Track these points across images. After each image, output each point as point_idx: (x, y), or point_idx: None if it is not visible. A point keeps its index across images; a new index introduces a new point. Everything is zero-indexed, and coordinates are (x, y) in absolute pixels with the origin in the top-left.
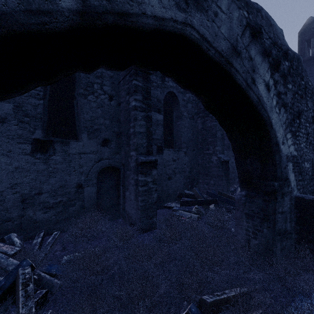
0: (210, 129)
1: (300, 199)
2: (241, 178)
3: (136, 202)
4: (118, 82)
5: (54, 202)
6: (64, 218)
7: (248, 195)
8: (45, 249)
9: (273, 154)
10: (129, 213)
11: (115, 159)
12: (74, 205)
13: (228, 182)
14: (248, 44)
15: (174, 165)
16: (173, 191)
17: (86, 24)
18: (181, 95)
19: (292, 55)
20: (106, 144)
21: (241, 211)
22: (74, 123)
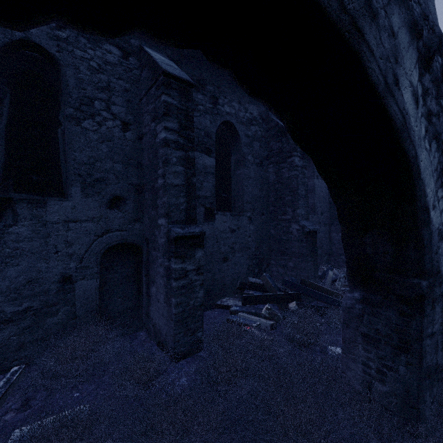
0: (288, 181)
1: None
2: (352, 269)
3: (167, 307)
4: (138, 100)
5: (15, 311)
6: (35, 339)
7: (366, 299)
8: None
9: (419, 228)
10: (156, 324)
11: (132, 231)
12: (56, 313)
13: (315, 264)
14: (389, 1)
15: (233, 238)
16: (231, 280)
17: None
18: (244, 128)
19: None
20: (116, 206)
21: (354, 328)
22: (58, 169)
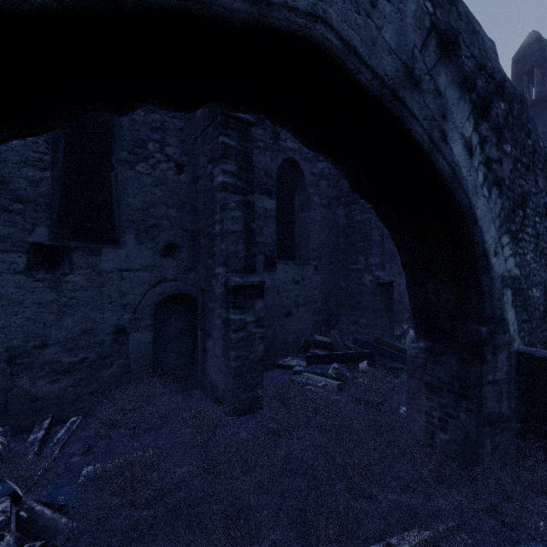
0: (360, 226)
1: (526, 357)
2: (417, 318)
3: (226, 361)
4: (193, 139)
5: (72, 361)
6: (90, 391)
7: (430, 348)
8: (50, 453)
9: (478, 274)
10: (213, 380)
11: (187, 281)
12: (111, 366)
13: (392, 321)
14: (435, 65)
15: (297, 291)
16: (295, 337)
17: (98, 3)
18: (309, 165)
19: (512, 90)
20: (170, 254)
21: (418, 378)
22: (110, 215)
